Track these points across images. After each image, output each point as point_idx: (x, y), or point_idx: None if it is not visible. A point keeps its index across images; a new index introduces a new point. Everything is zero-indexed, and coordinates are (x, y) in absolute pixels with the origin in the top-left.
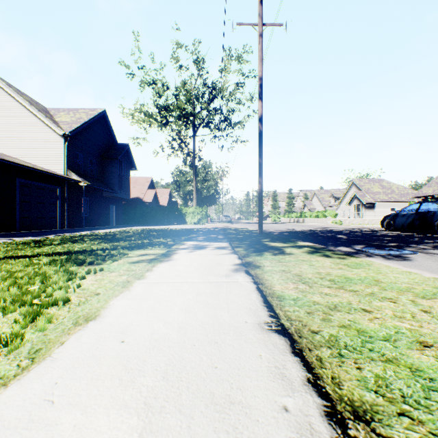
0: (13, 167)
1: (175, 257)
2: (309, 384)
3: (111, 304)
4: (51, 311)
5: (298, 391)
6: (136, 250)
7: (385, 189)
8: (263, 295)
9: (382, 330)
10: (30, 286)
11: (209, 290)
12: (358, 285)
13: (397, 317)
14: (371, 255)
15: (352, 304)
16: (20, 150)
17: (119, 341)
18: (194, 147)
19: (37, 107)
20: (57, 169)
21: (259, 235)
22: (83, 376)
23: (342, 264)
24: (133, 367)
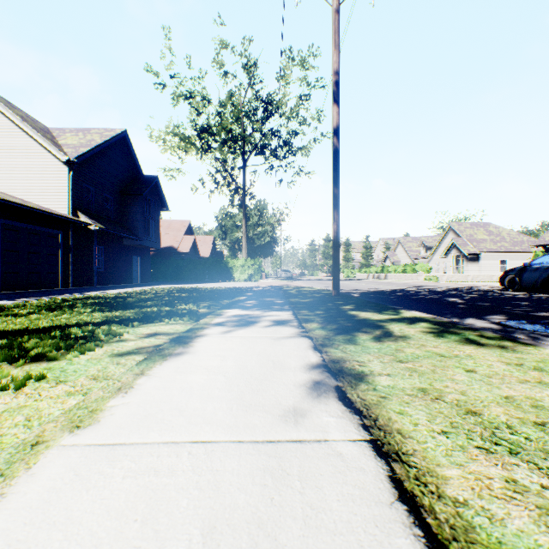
0: None
1: (196, 346)
2: None
3: None
4: None
5: None
6: (142, 326)
7: (493, 235)
8: None
9: None
10: None
11: (247, 499)
12: None
13: None
14: (538, 337)
15: None
16: (10, 182)
17: None
18: (244, 181)
19: (33, 125)
20: (58, 207)
21: (335, 297)
22: None
23: (531, 368)
24: None
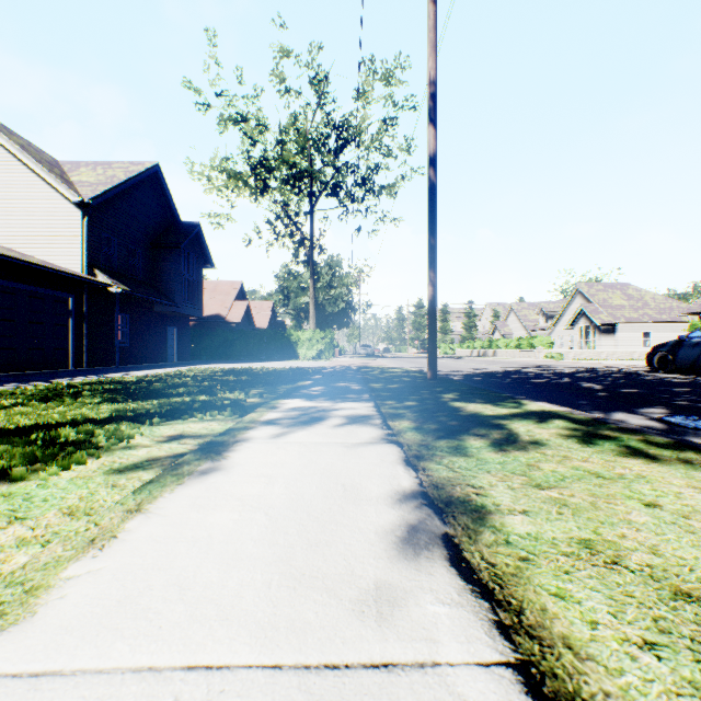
0: None
1: (232, 458)
2: None
3: None
4: None
5: None
6: (165, 424)
7: (633, 300)
8: None
9: None
10: None
11: None
12: None
13: None
14: None
15: None
16: (6, 230)
17: None
18: (312, 229)
19: (37, 156)
20: (69, 263)
21: (431, 382)
22: None
23: None
24: None
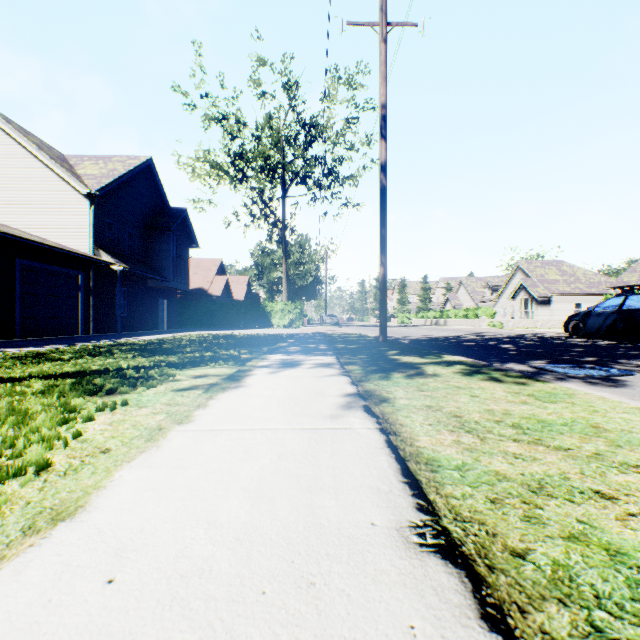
0: (10, 241)
1: (249, 382)
2: None
3: (115, 478)
4: (9, 488)
5: None
6: (190, 369)
7: (566, 275)
8: (400, 459)
9: None
10: None
11: (301, 447)
12: (566, 435)
13: None
14: (563, 377)
15: (571, 480)
16: (24, 217)
17: (102, 579)
18: (284, 214)
19: (50, 153)
20: (78, 245)
21: (382, 344)
22: None
23: (525, 394)
24: None
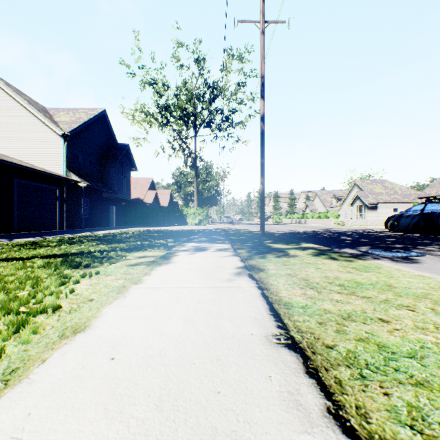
0: (11, 167)
1: (175, 260)
2: (330, 415)
3: (103, 312)
4: (39, 319)
5: (317, 426)
6: (135, 252)
7: (388, 189)
8: (269, 303)
9: (405, 345)
10: (19, 291)
11: (210, 296)
12: (370, 290)
13: (419, 329)
14: (378, 257)
15: (366, 313)
16: (19, 150)
17: (108, 358)
18: (195, 147)
19: (37, 107)
20: (56, 169)
21: (261, 236)
22: (62, 405)
23: (350, 267)
24: (121, 393)
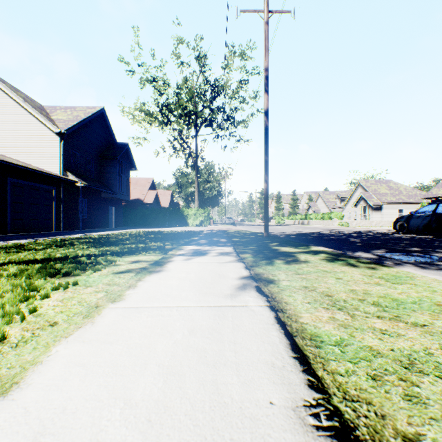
0: (3, 166)
1: (169, 267)
2: None
3: (52, 353)
4: None
5: None
6: (127, 256)
7: (393, 190)
8: (289, 334)
9: None
10: None
11: (207, 323)
12: (418, 312)
13: None
14: (400, 263)
15: (435, 356)
16: (14, 149)
17: None
18: (196, 147)
19: (32, 104)
20: (52, 169)
21: (265, 238)
22: None
23: (377, 277)
24: None
